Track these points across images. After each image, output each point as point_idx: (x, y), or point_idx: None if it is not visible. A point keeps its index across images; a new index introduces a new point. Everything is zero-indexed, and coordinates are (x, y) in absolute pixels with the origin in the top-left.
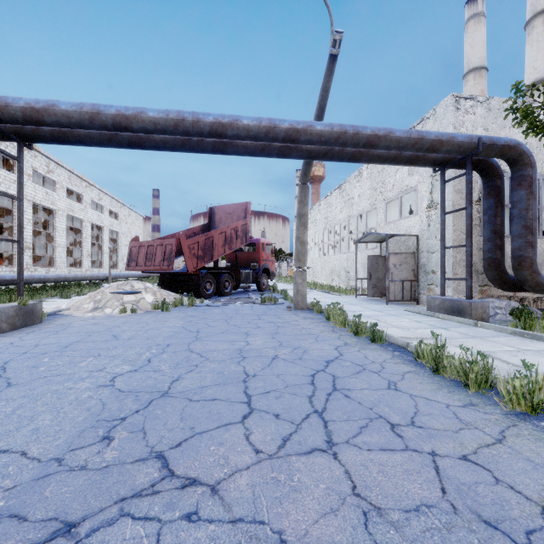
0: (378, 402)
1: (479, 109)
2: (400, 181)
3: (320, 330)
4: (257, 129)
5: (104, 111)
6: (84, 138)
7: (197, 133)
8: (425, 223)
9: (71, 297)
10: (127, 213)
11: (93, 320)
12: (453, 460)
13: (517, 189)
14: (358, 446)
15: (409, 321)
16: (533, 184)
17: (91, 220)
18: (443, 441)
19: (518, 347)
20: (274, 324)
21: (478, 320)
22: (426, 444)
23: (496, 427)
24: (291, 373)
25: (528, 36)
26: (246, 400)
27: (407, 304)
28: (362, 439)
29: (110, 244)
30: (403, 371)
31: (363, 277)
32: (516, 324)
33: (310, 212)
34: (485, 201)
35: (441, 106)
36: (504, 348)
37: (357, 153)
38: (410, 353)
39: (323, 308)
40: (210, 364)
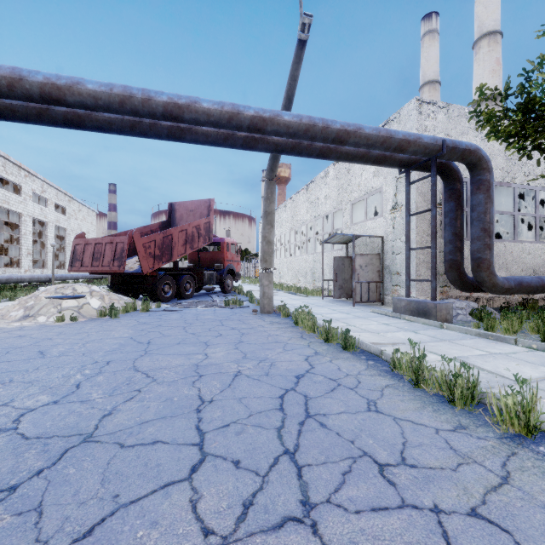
0: (360, 431)
1: (440, 114)
2: (366, 182)
3: (288, 336)
4: (218, 114)
5: (28, 77)
6: (4, 111)
7: (148, 113)
8: (390, 224)
9: (1, 303)
10: (76, 208)
11: (20, 331)
12: (462, 518)
13: (476, 193)
14: (343, 507)
15: (377, 324)
16: (490, 189)
17: (32, 214)
18: (443, 487)
19: (486, 350)
20: (238, 331)
21: (443, 322)
22: (425, 493)
23: (496, 458)
24: (255, 395)
25: (475, 56)
26: (197, 441)
27: (373, 305)
28: (347, 494)
29: (56, 241)
30: (381, 386)
31: (329, 278)
32: (478, 325)
33: (277, 212)
34: (447, 203)
35: (405, 109)
36: (474, 351)
37: (326, 149)
38: (385, 361)
39: (290, 310)
40: (157, 387)
